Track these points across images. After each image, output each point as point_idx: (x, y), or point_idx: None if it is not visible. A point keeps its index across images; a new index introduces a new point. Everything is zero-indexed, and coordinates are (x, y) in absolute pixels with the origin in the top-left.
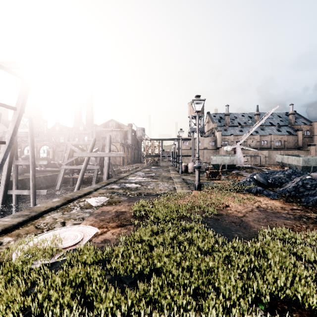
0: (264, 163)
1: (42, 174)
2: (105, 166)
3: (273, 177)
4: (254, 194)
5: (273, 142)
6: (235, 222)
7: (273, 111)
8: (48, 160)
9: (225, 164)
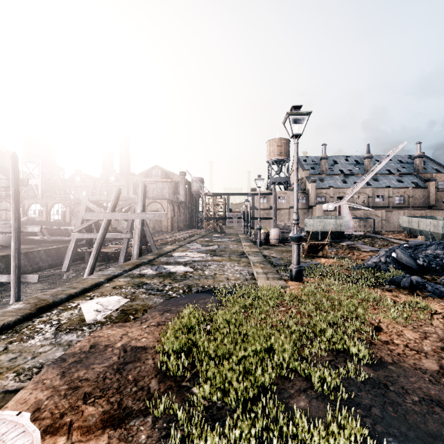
0: (379, 229)
1: (45, 246)
2: (136, 235)
3: (424, 255)
4: (412, 293)
5: (392, 199)
6: (439, 402)
7: (397, 150)
8: (61, 225)
9: (327, 230)
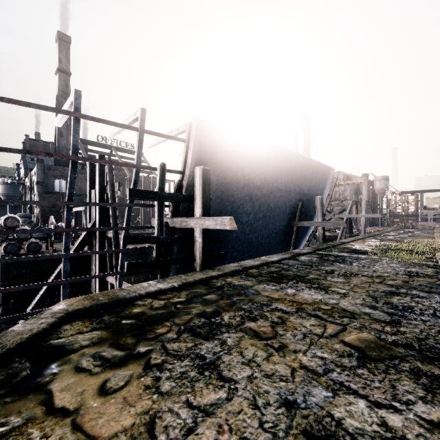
0: None
1: None
2: (362, 225)
3: None
4: None
5: None
6: None
7: None
8: None
9: None
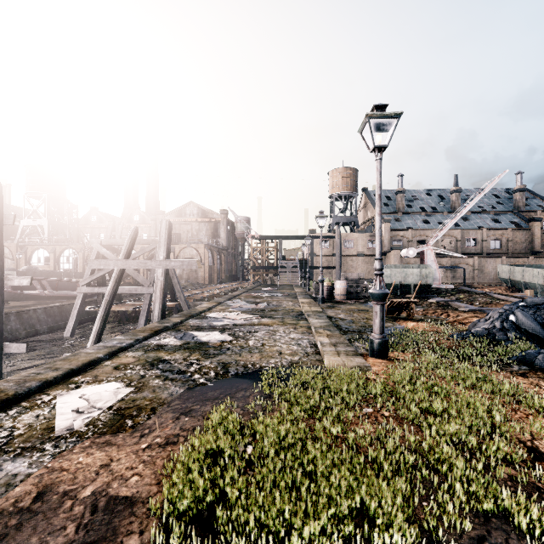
0: (470, 281)
1: (45, 303)
2: (157, 290)
3: None
4: None
5: (486, 243)
6: None
7: (497, 180)
8: (72, 276)
9: (409, 283)
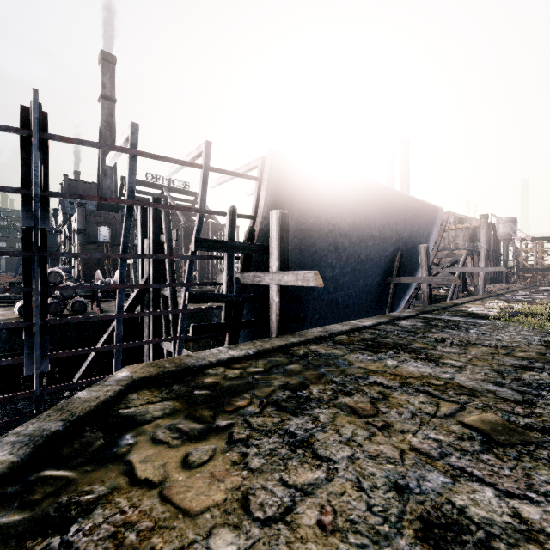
0: None
1: None
2: (480, 281)
3: None
4: None
5: None
6: None
7: None
8: None
9: None
